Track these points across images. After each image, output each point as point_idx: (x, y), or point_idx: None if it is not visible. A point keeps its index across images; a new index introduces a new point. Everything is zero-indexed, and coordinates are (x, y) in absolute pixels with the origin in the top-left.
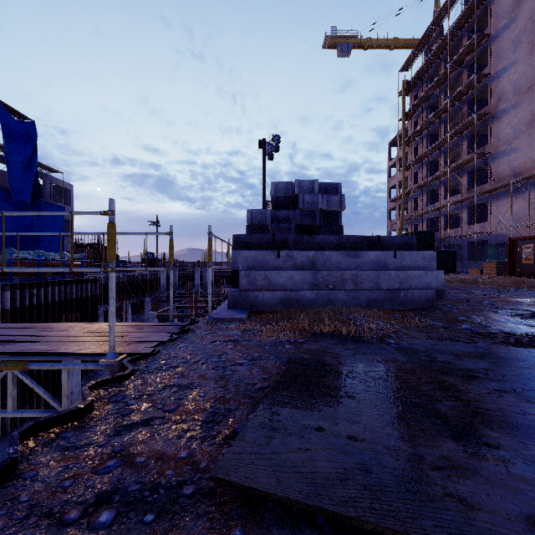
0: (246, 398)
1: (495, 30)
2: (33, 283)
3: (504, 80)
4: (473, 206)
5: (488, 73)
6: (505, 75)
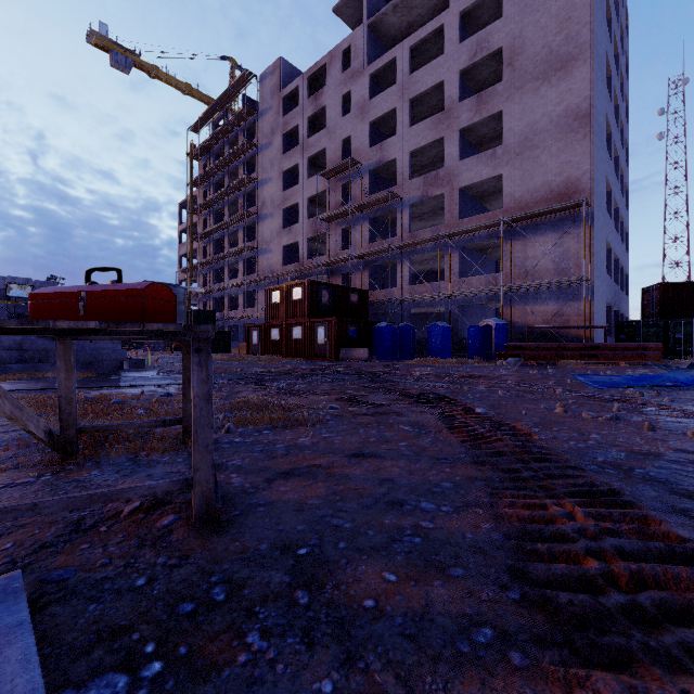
0: None
1: (261, 143)
2: None
3: (266, 190)
4: (249, 292)
5: (256, 178)
6: (266, 186)
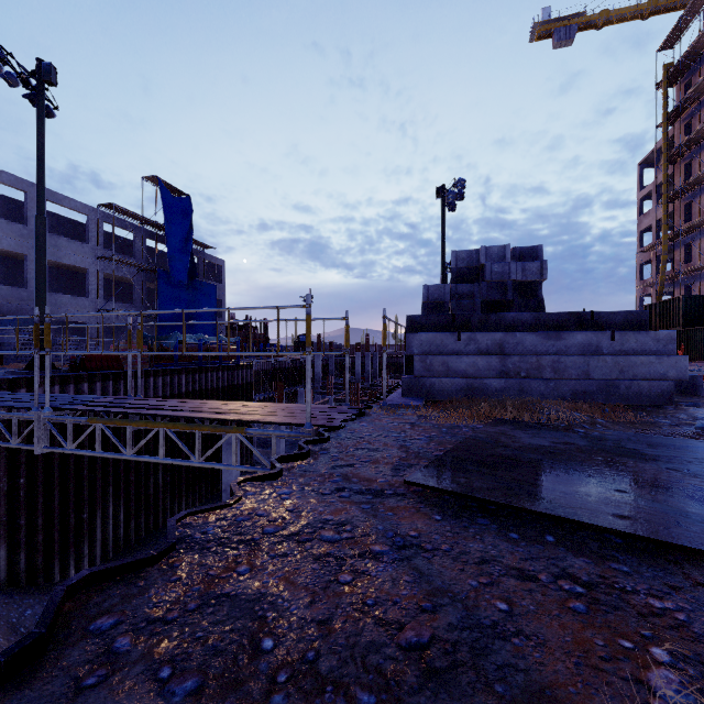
0: (424, 459)
1: None
2: (195, 368)
3: None
4: None
5: None
6: None
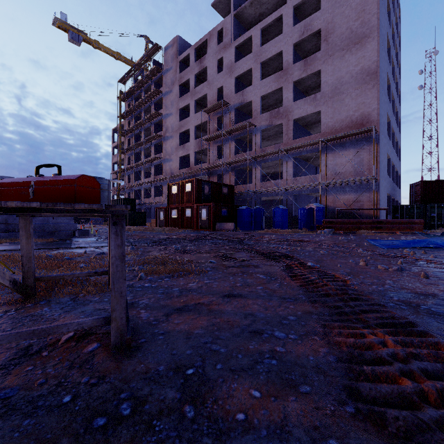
0: None
1: (165, 91)
2: None
3: (168, 121)
4: (157, 186)
5: (162, 113)
6: (168, 118)
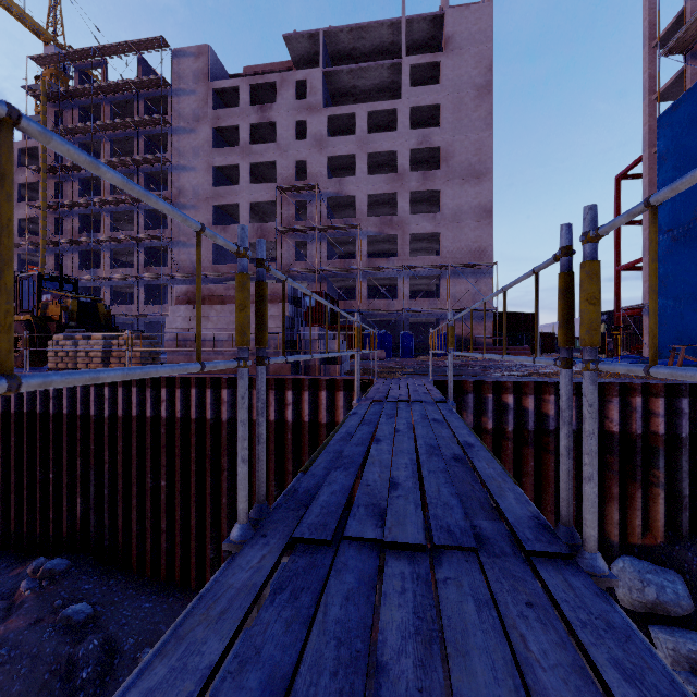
0: None
1: (176, 124)
2: None
3: (185, 178)
4: (147, 285)
5: (170, 161)
6: (186, 174)
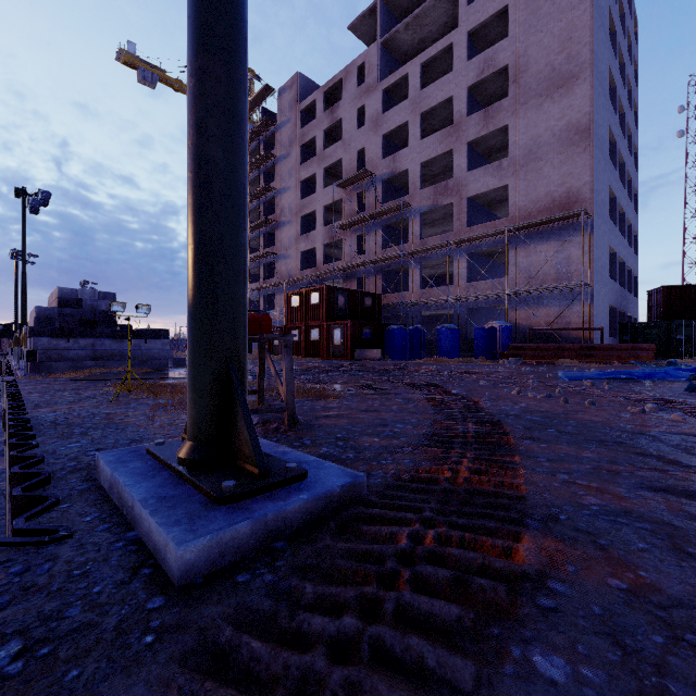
0: (69, 382)
1: (279, 154)
2: None
3: (284, 198)
4: (268, 295)
5: (275, 187)
6: (285, 195)
